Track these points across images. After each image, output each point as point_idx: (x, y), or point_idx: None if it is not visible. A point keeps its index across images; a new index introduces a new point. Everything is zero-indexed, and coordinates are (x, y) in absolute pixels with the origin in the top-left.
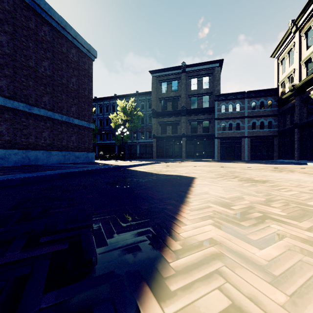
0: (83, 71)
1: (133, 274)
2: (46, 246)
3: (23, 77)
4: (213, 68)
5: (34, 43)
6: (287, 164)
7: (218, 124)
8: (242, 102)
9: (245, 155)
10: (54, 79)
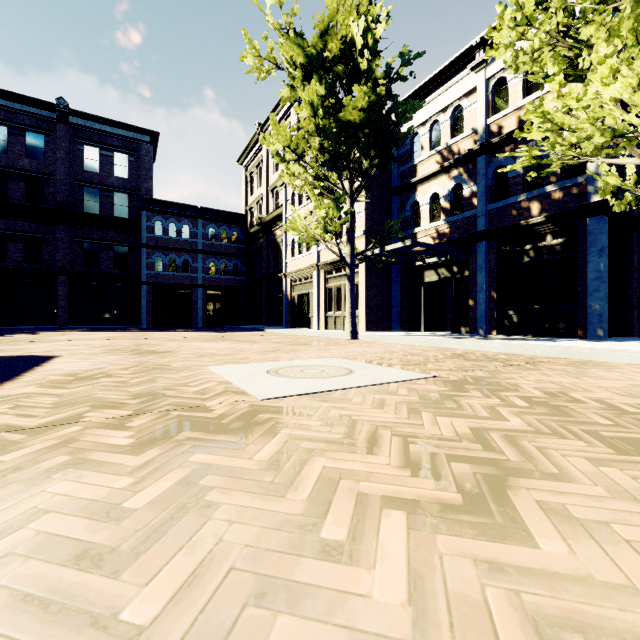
0: None
1: None
2: None
3: None
4: (138, 142)
5: None
6: (245, 331)
7: (149, 258)
8: (194, 225)
9: (198, 318)
10: None
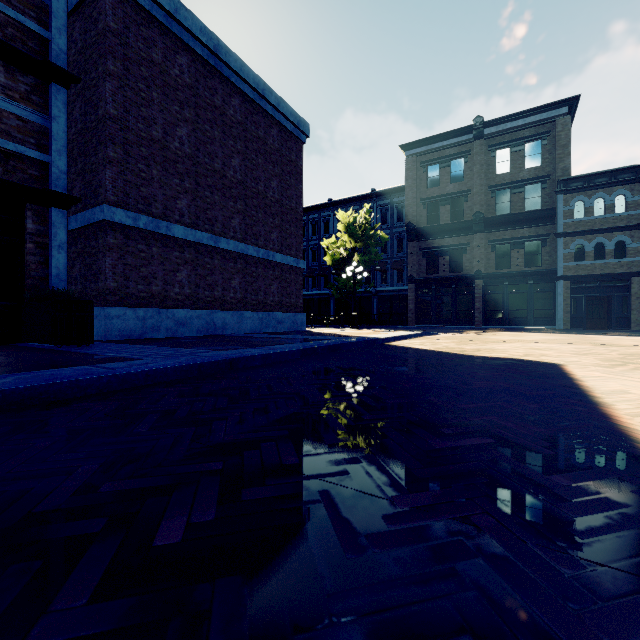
0: (288, 165)
1: (639, 474)
2: (463, 438)
3: (207, 189)
4: (552, 120)
5: (221, 130)
6: None
7: (566, 247)
8: (633, 192)
9: None
10: (247, 187)
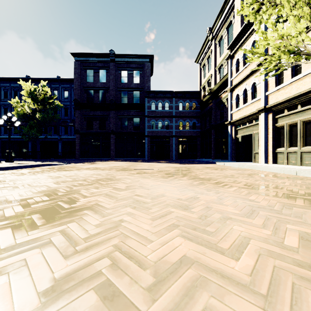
0: None
1: None
2: None
3: None
4: (144, 63)
5: None
6: (200, 163)
7: (148, 122)
8: (171, 102)
9: (173, 154)
10: None
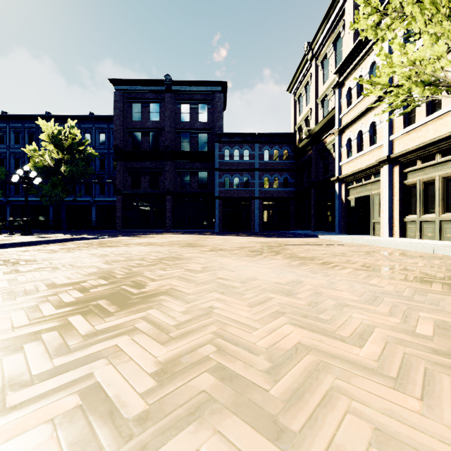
0: None
1: None
2: None
3: None
4: (213, 93)
5: None
6: (296, 237)
7: (220, 178)
8: (252, 149)
9: (255, 224)
10: None
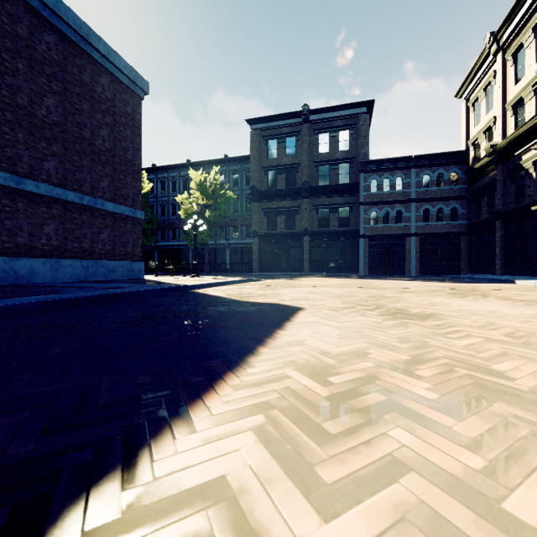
0: (123, 116)
1: None
2: None
3: (6, 124)
4: (357, 116)
5: (28, 63)
6: (480, 282)
7: (366, 213)
8: (407, 175)
9: (411, 266)
10: (67, 131)
